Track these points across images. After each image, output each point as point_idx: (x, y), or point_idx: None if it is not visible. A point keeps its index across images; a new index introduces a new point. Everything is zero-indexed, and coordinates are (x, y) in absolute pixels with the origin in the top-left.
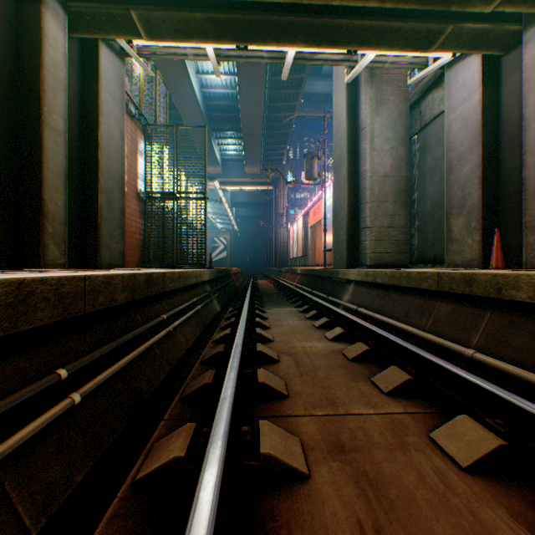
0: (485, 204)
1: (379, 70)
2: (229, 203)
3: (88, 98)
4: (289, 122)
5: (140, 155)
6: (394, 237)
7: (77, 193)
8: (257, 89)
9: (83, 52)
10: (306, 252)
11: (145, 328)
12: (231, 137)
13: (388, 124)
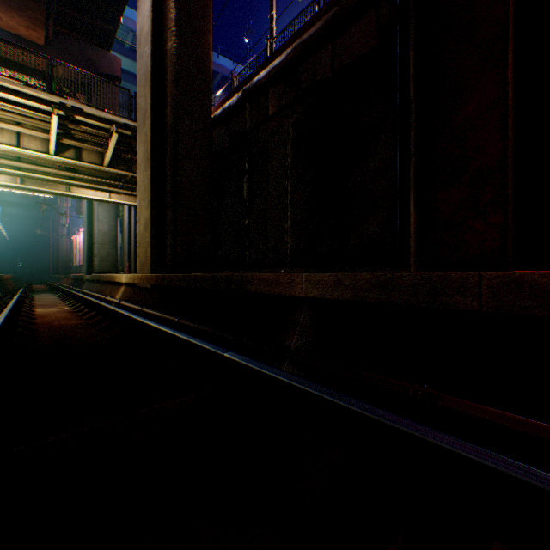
0: (130, 252)
1: None
2: None
3: None
4: None
5: None
6: (111, 260)
7: None
8: None
9: None
10: None
11: None
12: None
13: (107, 210)
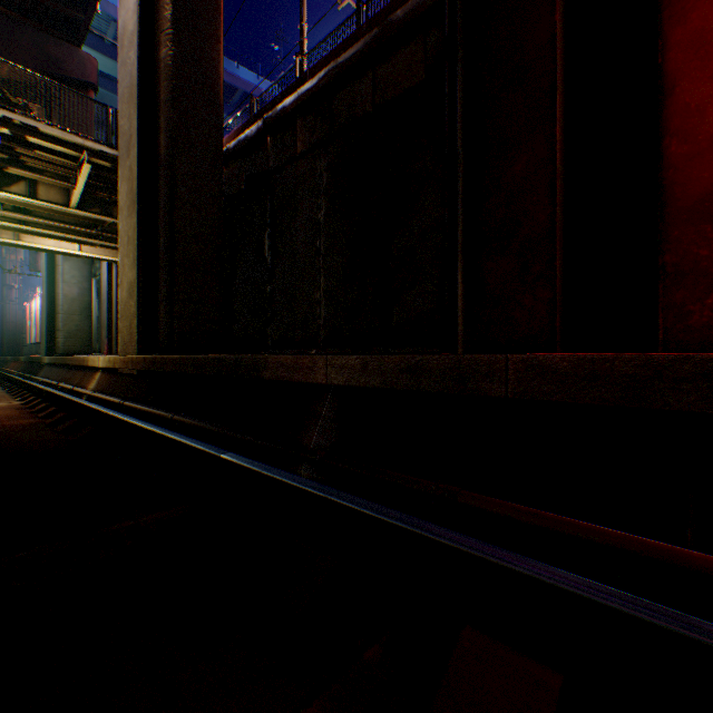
0: (111, 326)
1: None
2: None
3: None
4: None
5: None
6: (82, 337)
7: None
8: None
9: None
10: None
11: None
12: None
13: (77, 267)
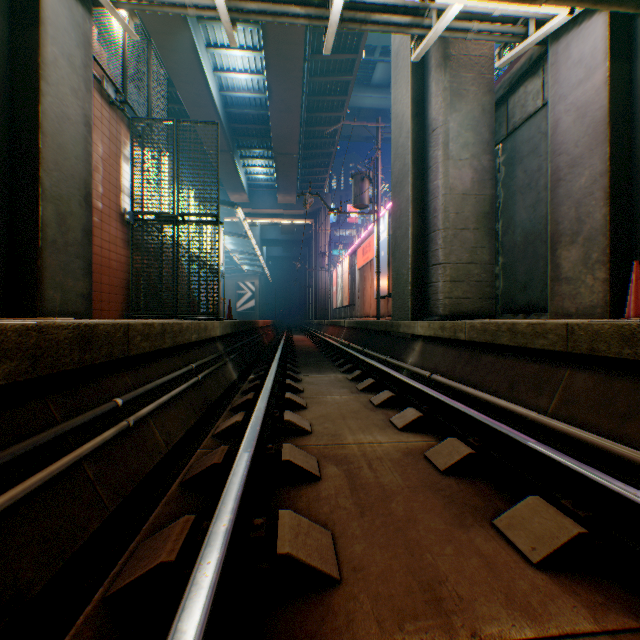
0: (613, 227)
1: (456, 50)
2: (258, 240)
3: (22, 51)
4: (332, 139)
5: (125, 161)
6: (476, 277)
7: (2, 199)
8: (292, 92)
9: None
10: (353, 301)
11: (58, 433)
12: (259, 156)
13: (467, 124)
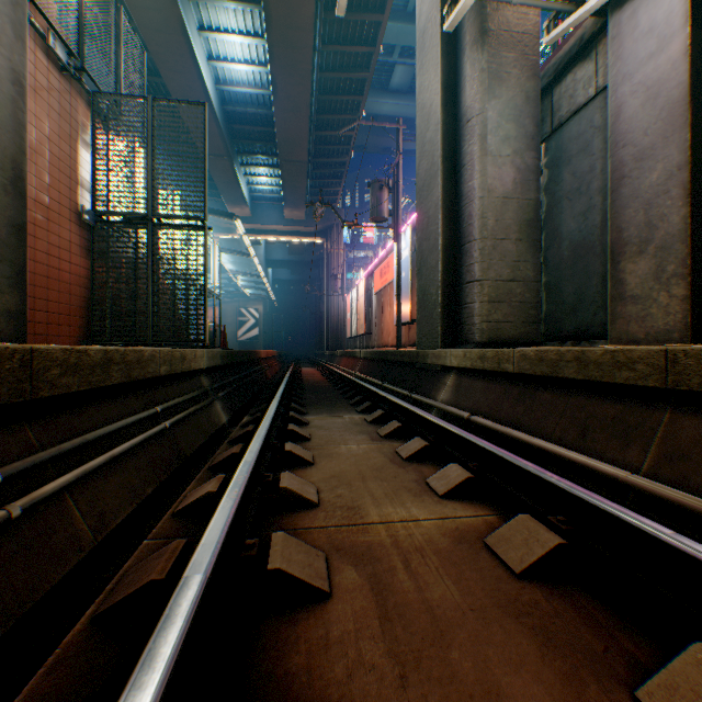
0: (695, 231)
1: (496, 24)
2: (262, 261)
3: None
4: (346, 146)
5: (85, 146)
6: (519, 297)
7: None
8: (301, 88)
9: None
10: (369, 329)
11: None
12: (263, 164)
13: (509, 114)
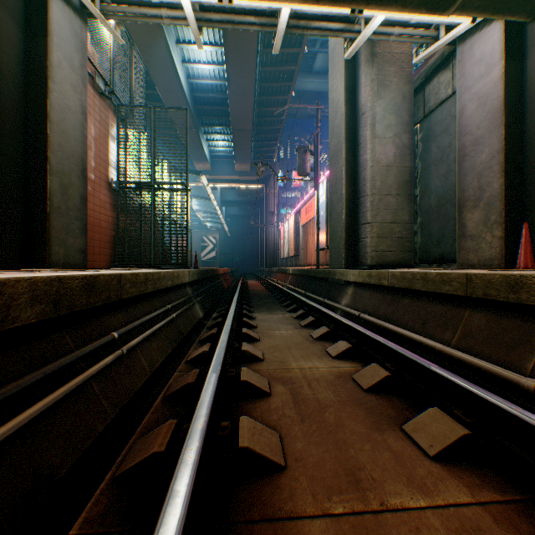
0: (508, 194)
1: (381, 48)
2: (218, 201)
3: (34, 57)
4: (280, 117)
5: (112, 140)
6: (398, 234)
7: (18, 175)
8: (247, 80)
9: (27, 0)
10: (297, 252)
11: (74, 358)
12: (220, 132)
13: (391, 109)
